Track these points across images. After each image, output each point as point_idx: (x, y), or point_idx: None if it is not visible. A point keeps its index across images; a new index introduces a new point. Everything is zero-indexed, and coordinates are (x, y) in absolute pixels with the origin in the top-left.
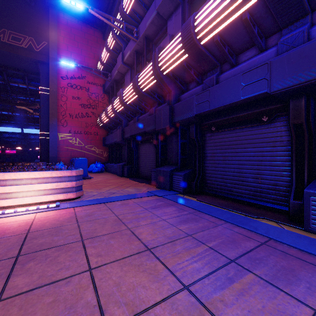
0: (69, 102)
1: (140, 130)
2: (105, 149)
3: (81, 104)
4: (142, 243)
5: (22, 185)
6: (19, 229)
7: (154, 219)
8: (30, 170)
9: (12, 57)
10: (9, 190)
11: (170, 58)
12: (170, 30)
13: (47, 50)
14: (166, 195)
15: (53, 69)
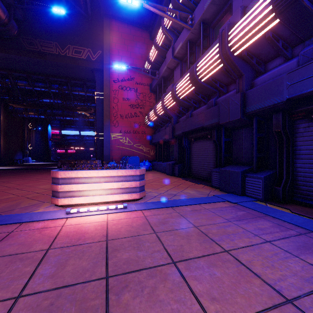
0: (120, 104)
1: (196, 125)
2: (152, 147)
3: (130, 105)
4: (267, 284)
5: (92, 183)
6: (97, 234)
7: (253, 238)
8: (98, 168)
9: (74, 68)
10: (81, 188)
11: (247, 31)
12: (236, 4)
13: (101, 58)
14: (241, 201)
15: (106, 74)
